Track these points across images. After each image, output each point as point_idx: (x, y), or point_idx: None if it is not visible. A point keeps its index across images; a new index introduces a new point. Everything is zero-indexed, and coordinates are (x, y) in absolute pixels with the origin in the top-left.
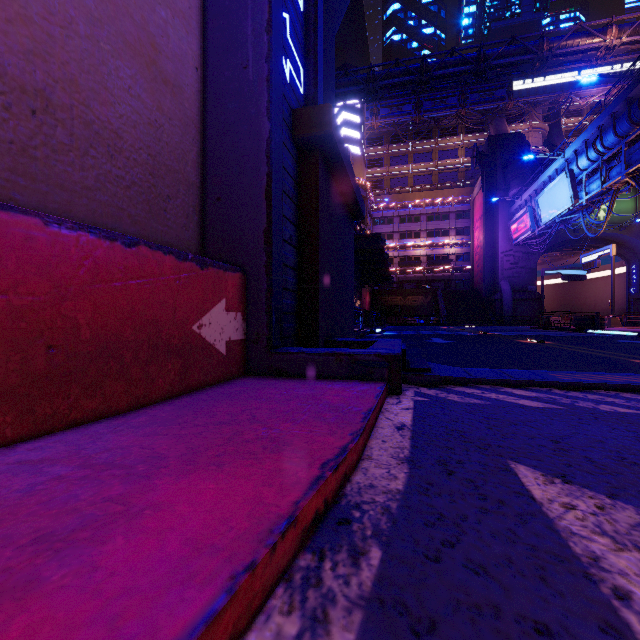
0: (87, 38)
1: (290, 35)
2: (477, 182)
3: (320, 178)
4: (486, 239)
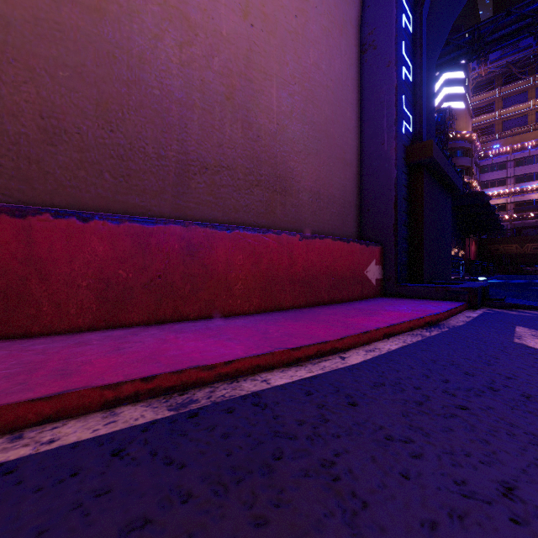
0: (327, 165)
1: (404, 105)
2: None
3: (424, 182)
4: None
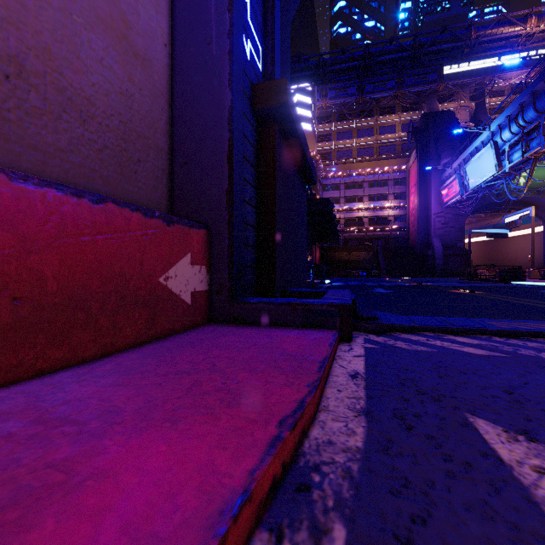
0: (60, 10)
1: (250, 18)
2: (412, 153)
3: (277, 146)
4: (420, 202)
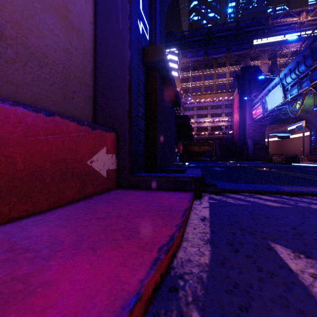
0: None
1: (142, 8)
2: (235, 90)
3: (157, 84)
4: (240, 118)
